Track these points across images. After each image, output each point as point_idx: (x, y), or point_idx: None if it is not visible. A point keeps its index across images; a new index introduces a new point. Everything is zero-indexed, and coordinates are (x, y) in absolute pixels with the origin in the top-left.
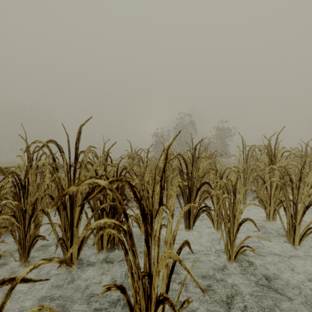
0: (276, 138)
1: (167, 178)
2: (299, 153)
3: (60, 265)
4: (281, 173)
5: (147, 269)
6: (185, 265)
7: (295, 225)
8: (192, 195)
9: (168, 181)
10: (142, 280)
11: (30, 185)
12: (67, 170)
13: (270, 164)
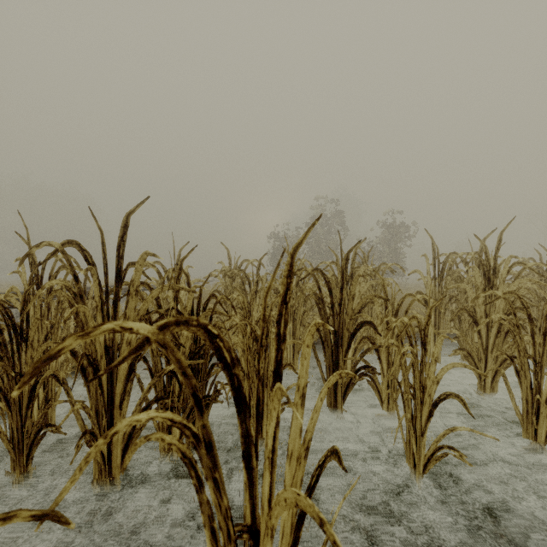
0: (498, 239)
1: (295, 313)
2: (536, 267)
3: (42, 521)
4: (510, 305)
5: (247, 518)
6: (333, 536)
7: (538, 405)
8: (341, 345)
9: (297, 318)
10: (235, 542)
11: (31, 327)
12: (100, 300)
13: (486, 287)
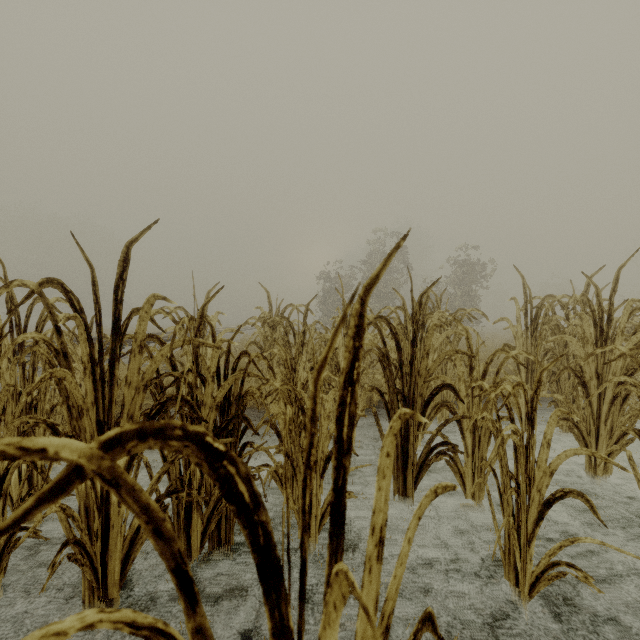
0: (615, 278)
1: None
2: None
3: None
4: (639, 365)
5: None
6: None
7: None
8: None
9: None
10: None
11: (1, 395)
12: (89, 360)
13: (597, 339)
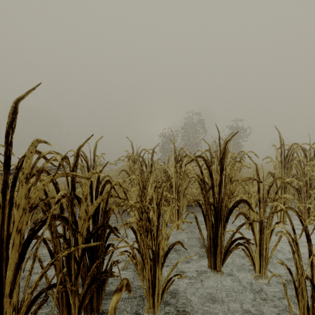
0: None
1: (179, 188)
2: None
3: None
4: None
5: None
6: None
7: None
8: (219, 219)
9: (180, 192)
10: None
11: None
12: None
13: None
